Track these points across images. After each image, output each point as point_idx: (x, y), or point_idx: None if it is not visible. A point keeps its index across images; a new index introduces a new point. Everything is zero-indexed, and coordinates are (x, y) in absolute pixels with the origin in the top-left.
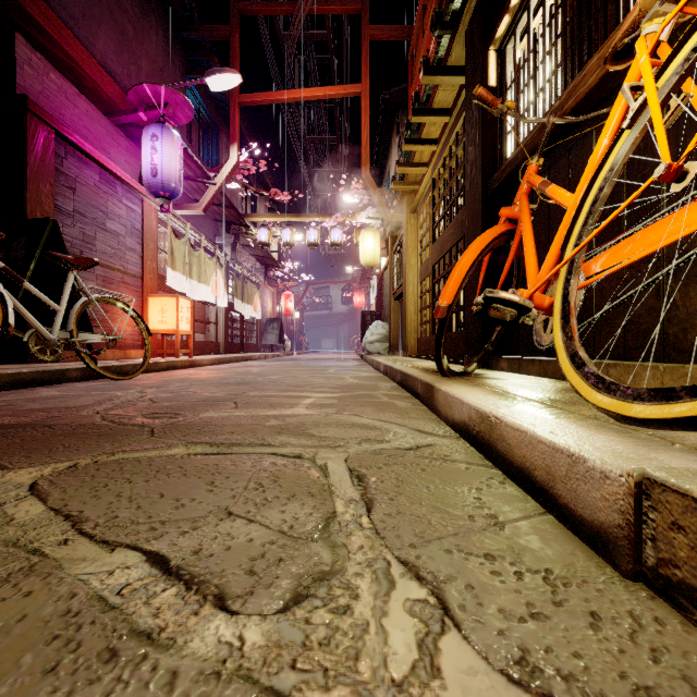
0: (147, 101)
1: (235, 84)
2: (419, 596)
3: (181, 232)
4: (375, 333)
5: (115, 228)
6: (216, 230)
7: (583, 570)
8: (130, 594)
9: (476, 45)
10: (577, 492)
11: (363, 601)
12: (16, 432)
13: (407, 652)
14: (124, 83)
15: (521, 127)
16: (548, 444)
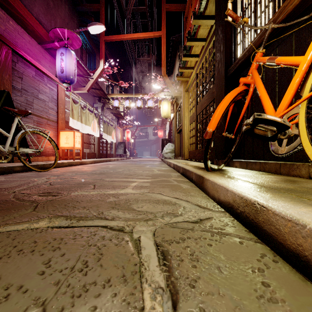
0: (59, 37)
1: (102, 30)
2: None
3: (77, 101)
4: (168, 149)
5: (43, 98)
6: (94, 101)
7: None
8: None
9: (221, 0)
10: None
11: None
12: None
13: None
14: (48, 28)
15: (246, 40)
16: None
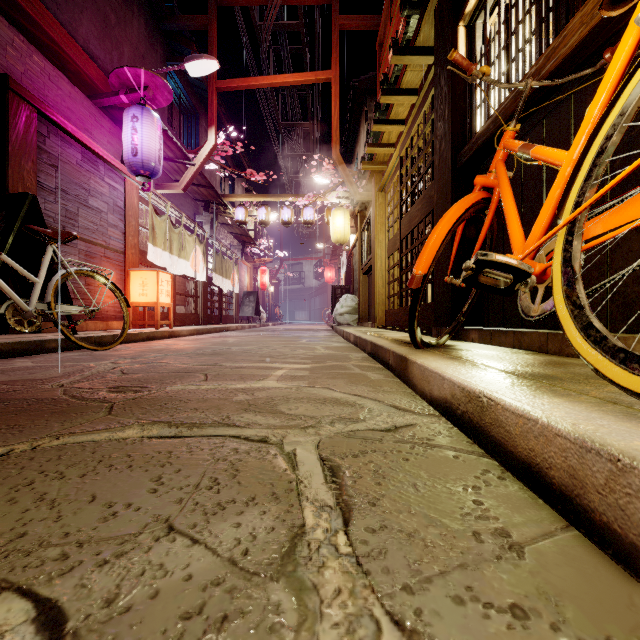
0: (128, 84)
1: (213, 70)
2: None
3: (162, 210)
4: (344, 306)
5: (98, 205)
6: (195, 209)
7: None
8: None
9: (445, 21)
10: (627, 512)
11: None
12: None
13: None
14: (107, 67)
15: (491, 100)
16: (572, 440)
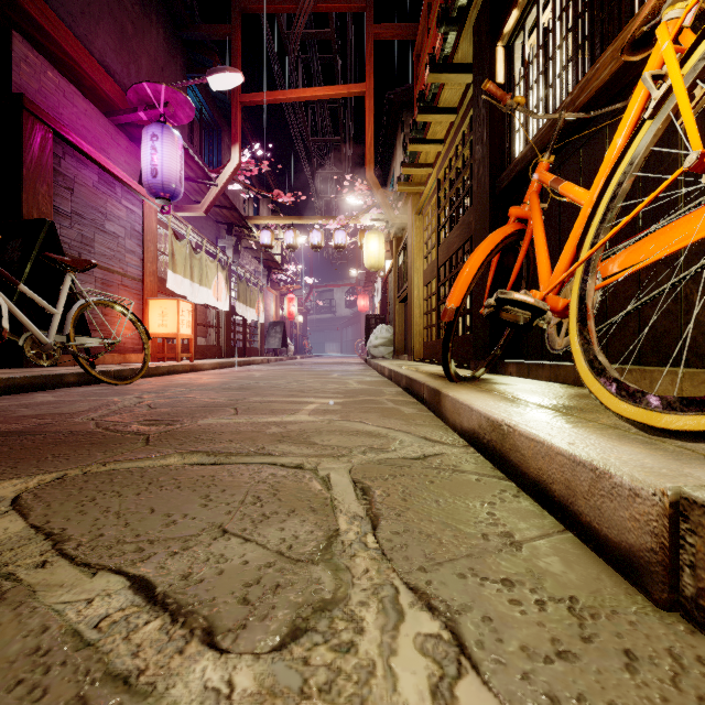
0: (147, 100)
1: (237, 83)
2: (432, 630)
3: (182, 234)
4: (379, 337)
5: (115, 229)
6: (218, 232)
7: (611, 598)
8: (108, 627)
9: (483, 41)
10: (602, 510)
11: (368, 636)
12: (5, 441)
13: (420, 702)
14: (124, 82)
15: (530, 125)
16: (568, 457)
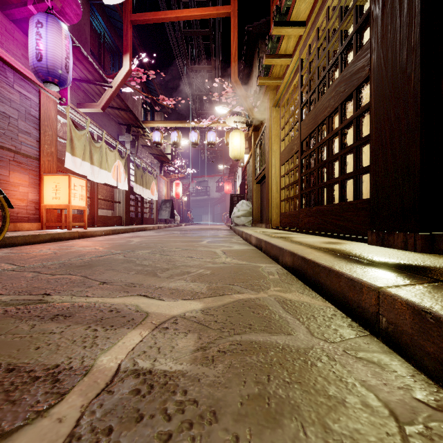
0: None
1: None
2: None
3: (84, 127)
4: (241, 210)
5: (5, 110)
6: (119, 131)
7: None
8: None
9: None
10: None
11: None
12: None
13: None
14: None
15: None
16: None
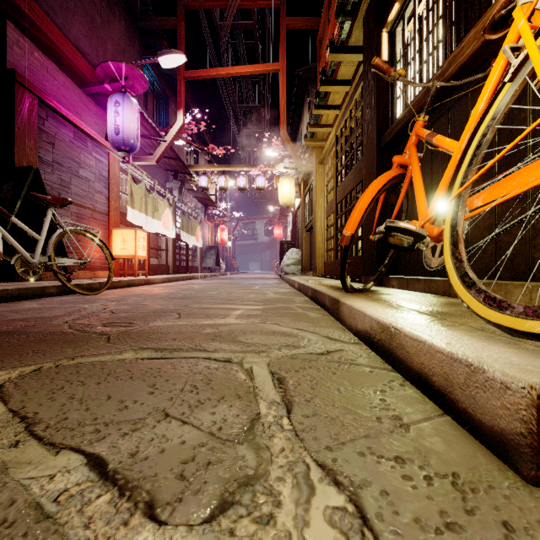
0: (111, 75)
1: (181, 62)
2: (338, 503)
3: (139, 179)
4: (290, 258)
5: (87, 175)
6: (166, 177)
7: (487, 474)
8: (66, 500)
9: (372, 28)
10: (476, 399)
11: (285, 509)
12: None
13: None
14: (94, 61)
15: (408, 93)
16: (446, 354)
